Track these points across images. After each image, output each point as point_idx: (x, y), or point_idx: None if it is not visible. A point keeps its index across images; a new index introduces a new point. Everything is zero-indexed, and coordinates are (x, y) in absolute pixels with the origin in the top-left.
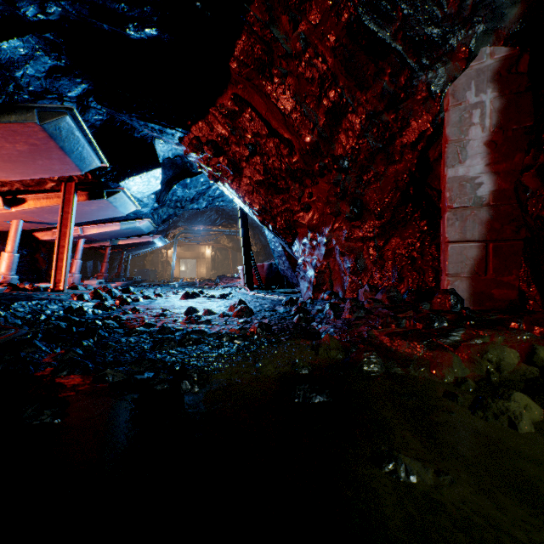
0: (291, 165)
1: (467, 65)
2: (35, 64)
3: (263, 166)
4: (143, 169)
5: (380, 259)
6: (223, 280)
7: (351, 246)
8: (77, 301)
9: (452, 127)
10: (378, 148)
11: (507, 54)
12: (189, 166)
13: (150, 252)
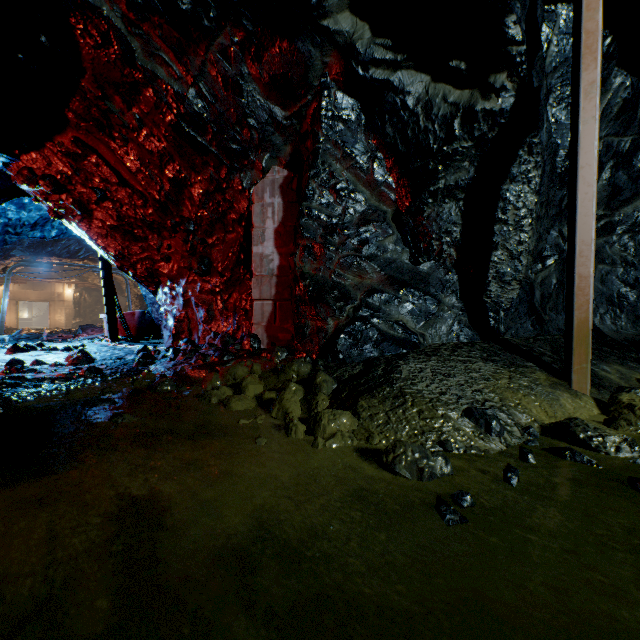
0: (148, 216)
1: (265, 175)
2: None
3: (116, 212)
4: None
5: (226, 310)
6: (89, 331)
7: (204, 298)
8: None
9: (256, 216)
10: (216, 218)
11: (287, 175)
12: None
13: None
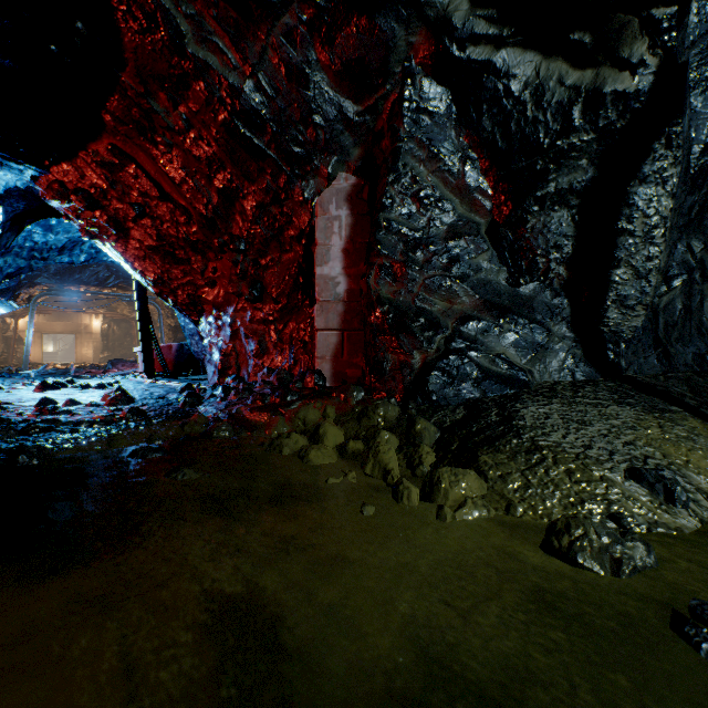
0: (191, 235)
1: (330, 184)
2: None
3: (156, 230)
4: None
5: (280, 342)
6: (119, 366)
7: (255, 329)
8: None
9: (320, 232)
10: (271, 236)
11: (356, 183)
12: None
13: None
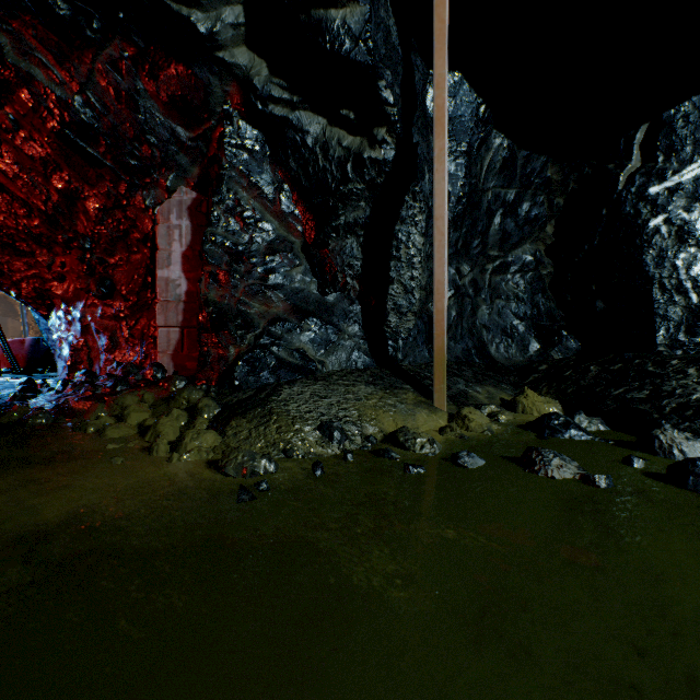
0: (34, 228)
1: (171, 195)
2: None
3: None
4: None
5: (132, 338)
6: None
7: (107, 324)
8: None
9: (162, 238)
10: (118, 237)
11: (196, 197)
12: None
13: None
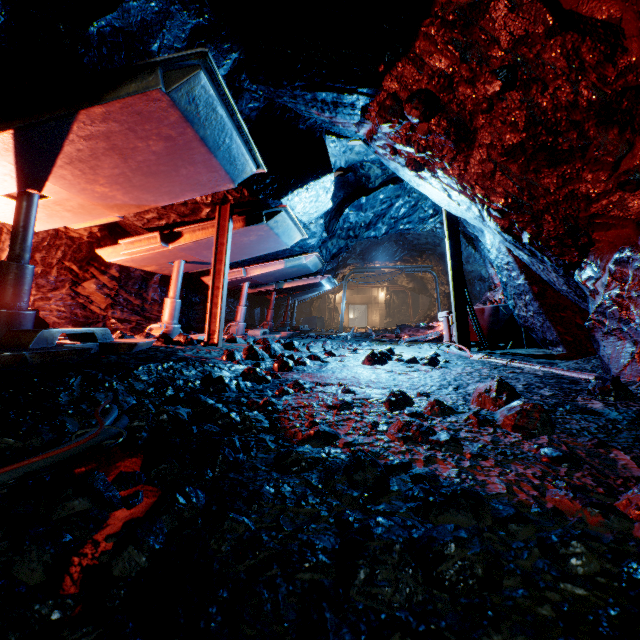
0: (606, 85)
1: None
2: (172, 26)
3: (525, 110)
4: (309, 177)
5: None
6: (406, 331)
7: None
8: (224, 362)
9: None
10: None
11: None
12: (365, 180)
13: (316, 297)
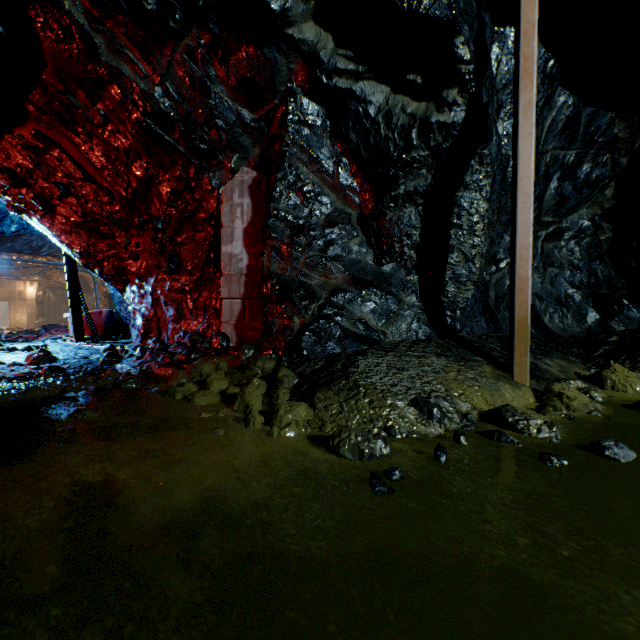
0: (114, 213)
1: (234, 176)
2: None
3: (81, 208)
4: None
5: (196, 309)
6: (53, 331)
7: (174, 297)
8: None
9: (225, 216)
10: (185, 217)
11: (256, 176)
12: None
13: None
